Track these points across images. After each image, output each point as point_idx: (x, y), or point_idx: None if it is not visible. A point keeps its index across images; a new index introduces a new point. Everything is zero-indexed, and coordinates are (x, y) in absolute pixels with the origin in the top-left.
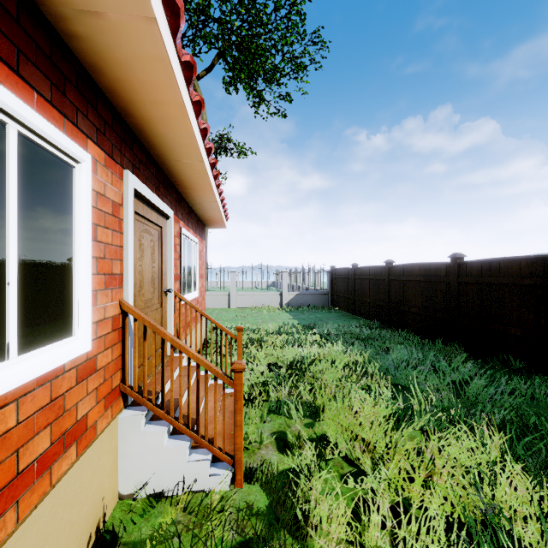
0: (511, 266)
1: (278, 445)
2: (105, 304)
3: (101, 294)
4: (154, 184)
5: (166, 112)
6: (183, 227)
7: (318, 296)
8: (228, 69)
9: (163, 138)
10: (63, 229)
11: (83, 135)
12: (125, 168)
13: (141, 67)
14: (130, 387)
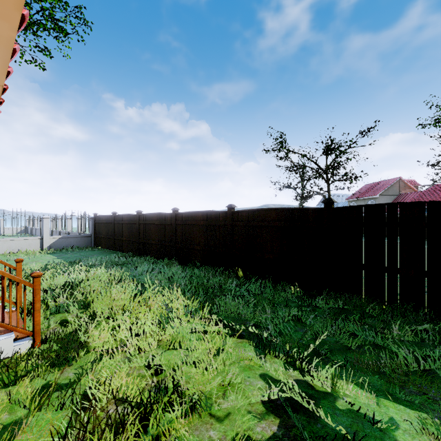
0: (196, 216)
1: (62, 325)
2: None
3: None
4: None
5: None
6: None
7: (82, 239)
8: None
9: None
10: None
11: None
12: None
13: None
14: None
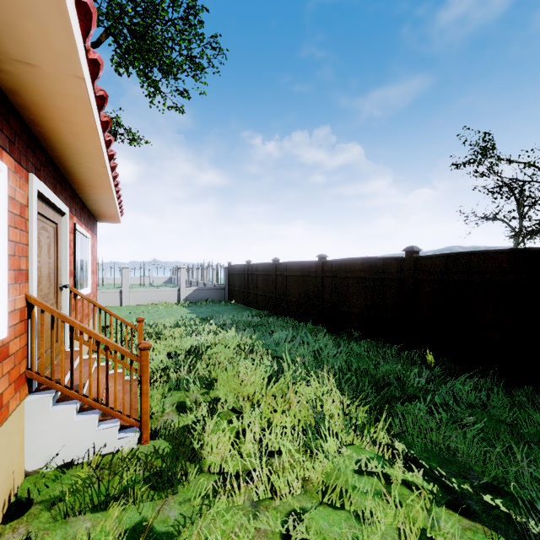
0: (353, 264)
1: (179, 411)
2: (15, 297)
3: (12, 287)
4: (52, 183)
5: (77, 129)
6: (76, 222)
7: (216, 291)
8: (119, 53)
9: (67, 145)
10: None
11: None
12: (29, 171)
13: (61, 99)
14: (37, 373)
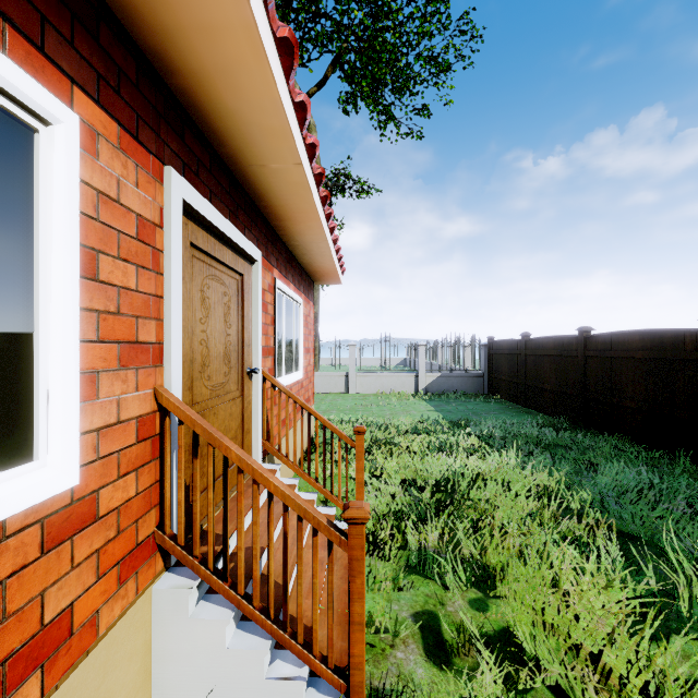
0: None
1: (426, 643)
2: (121, 395)
3: (110, 377)
4: (227, 205)
5: (228, 53)
6: (279, 279)
7: (469, 379)
8: (345, 78)
9: (232, 118)
10: (7, 250)
11: (61, 75)
12: (167, 165)
13: None
14: (172, 537)
